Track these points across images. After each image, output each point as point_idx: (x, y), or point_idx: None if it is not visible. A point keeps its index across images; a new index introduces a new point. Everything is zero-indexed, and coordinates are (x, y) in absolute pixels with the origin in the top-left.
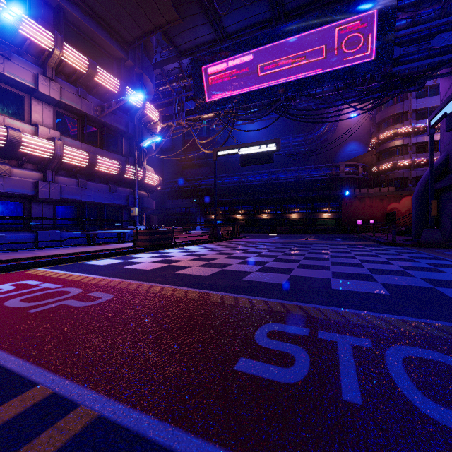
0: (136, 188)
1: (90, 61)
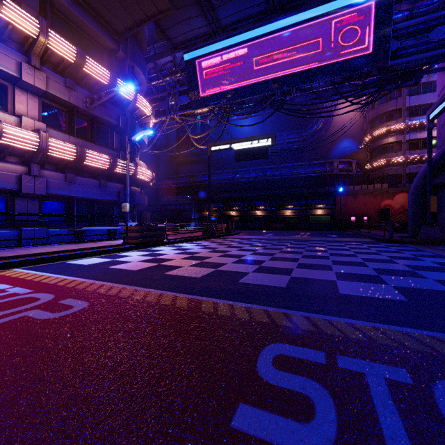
0: (127, 184)
1: (78, 50)
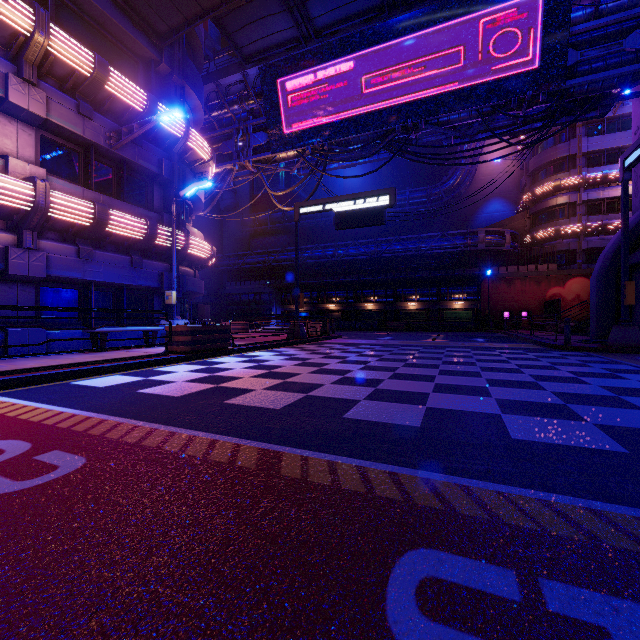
0: (174, 262)
1: (96, 58)
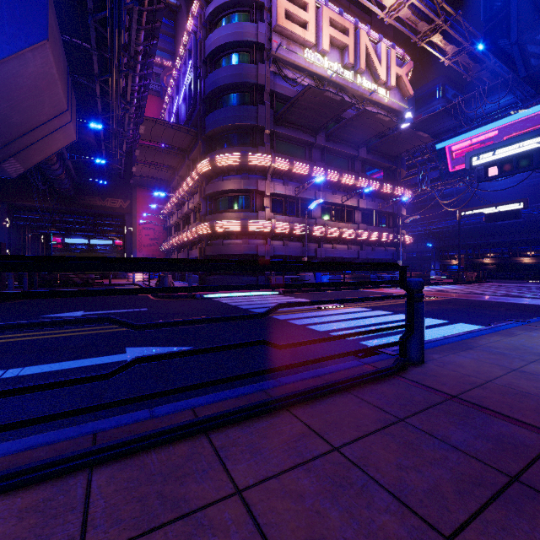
0: (400, 248)
1: (379, 183)
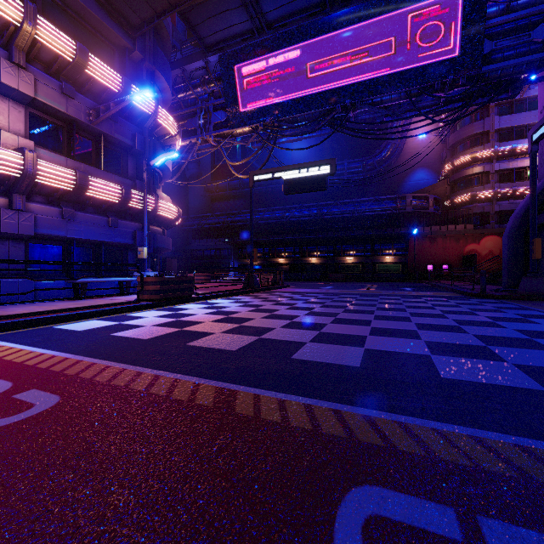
0: (145, 222)
1: (77, 45)
